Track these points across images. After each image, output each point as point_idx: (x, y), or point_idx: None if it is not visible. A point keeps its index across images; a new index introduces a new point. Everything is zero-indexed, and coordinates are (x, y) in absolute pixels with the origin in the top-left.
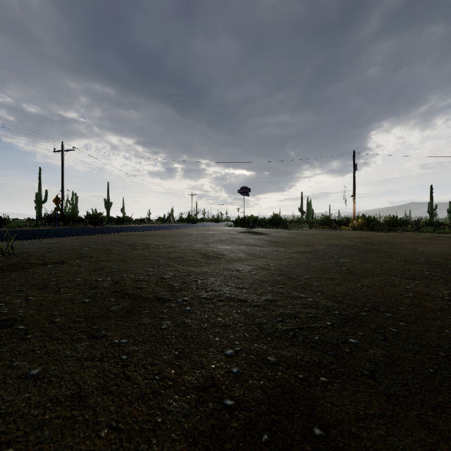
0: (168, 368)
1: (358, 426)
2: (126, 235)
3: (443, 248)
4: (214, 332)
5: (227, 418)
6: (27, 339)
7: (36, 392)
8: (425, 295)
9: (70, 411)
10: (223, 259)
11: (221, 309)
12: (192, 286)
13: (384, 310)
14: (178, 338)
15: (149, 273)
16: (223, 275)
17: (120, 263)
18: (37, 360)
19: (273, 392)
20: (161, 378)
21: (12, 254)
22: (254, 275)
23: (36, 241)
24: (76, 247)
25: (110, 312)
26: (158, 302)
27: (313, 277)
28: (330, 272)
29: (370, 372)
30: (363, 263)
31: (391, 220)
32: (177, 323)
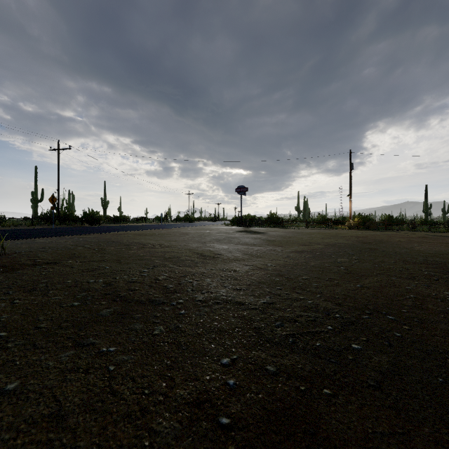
0: (158, 381)
1: (367, 447)
2: (122, 234)
3: (440, 247)
4: (209, 338)
5: (223, 440)
6: (7, 348)
7: (10, 411)
8: (426, 296)
9: (46, 434)
10: (220, 259)
11: (217, 313)
12: (188, 288)
13: (386, 312)
14: (171, 345)
15: (143, 274)
16: (219, 275)
17: (114, 263)
18: (16, 372)
19: (272, 407)
20: (150, 392)
21: (2, 254)
22: (252, 275)
23: (29, 240)
24: (70, 247)
25: (100, 316)
26: (152, 305)
27: (311, 277)
28: (328, 272)
29: (376, 382)
30: (362, 262)
31: (387, 219)
32: (170, 328)
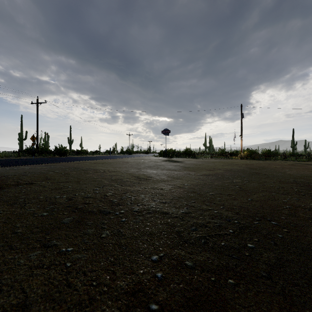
0: (104, 274)
1: None
2: (82, 162)
3: (304, 171)
4: (143, 240)
5: None
6: None
7: None
8: (297, 207)
9: None
10: (151, 180)
11: (149, 220)
12: (127, 201)
13: (270, 219)
14: (114, 246)
15: (95, 192)
16: (150, 192)
17: (75, 183)
18: None
19: (190, 295)
20: (97, 283)
21: None
22: (173, 192)
23: (15, 167)
24: (44, 172)
25: (62, 224)
26: (101, 215)
27: (216, 193)
28: (227, 189)
29: (267, 273)
30: (250, 182)
31: (266, 152)
32: (114, 232)
